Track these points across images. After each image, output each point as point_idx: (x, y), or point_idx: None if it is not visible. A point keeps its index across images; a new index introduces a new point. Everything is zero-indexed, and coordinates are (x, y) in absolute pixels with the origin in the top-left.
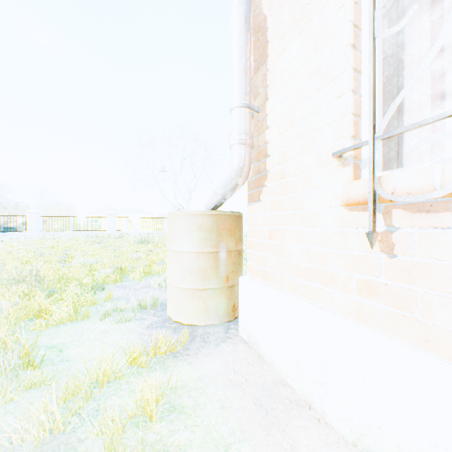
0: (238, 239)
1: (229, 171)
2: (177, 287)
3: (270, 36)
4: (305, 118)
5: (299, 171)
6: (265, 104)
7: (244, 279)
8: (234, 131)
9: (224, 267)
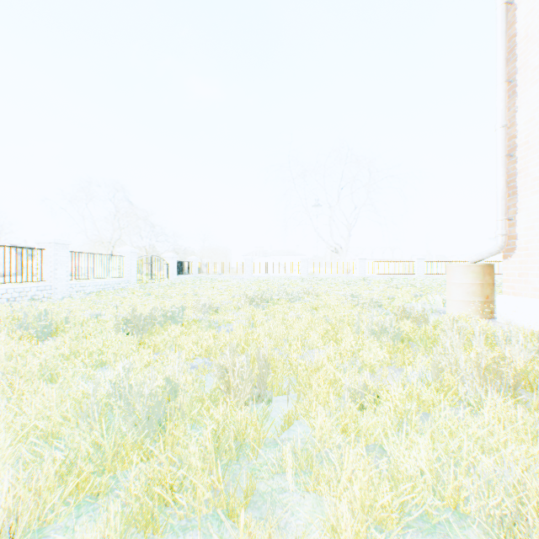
0: (492, 277)
1: (494, 247)
2: (457, 300)
3: (518, 187)
4: (538, 229)
5: (536, 250)
6: (514, 216)
7: (501, 295)
8: (498, 230)
9: (486, 291)
